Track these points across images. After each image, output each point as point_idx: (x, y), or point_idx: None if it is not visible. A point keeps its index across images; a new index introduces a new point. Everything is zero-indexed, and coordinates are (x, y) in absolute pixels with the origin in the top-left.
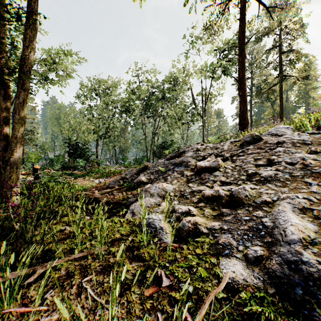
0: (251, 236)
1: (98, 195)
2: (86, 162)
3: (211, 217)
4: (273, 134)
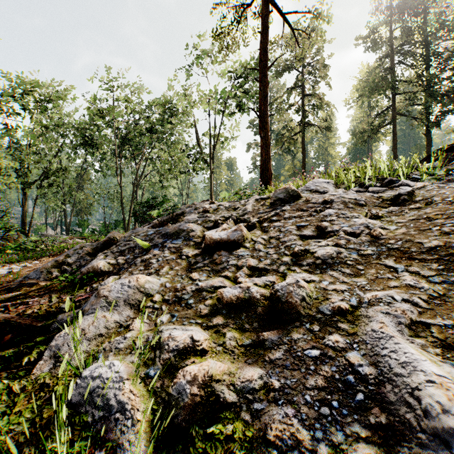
0: (337, 406)
1: None
2: None
3: (241, 352)
4: (312, 190)
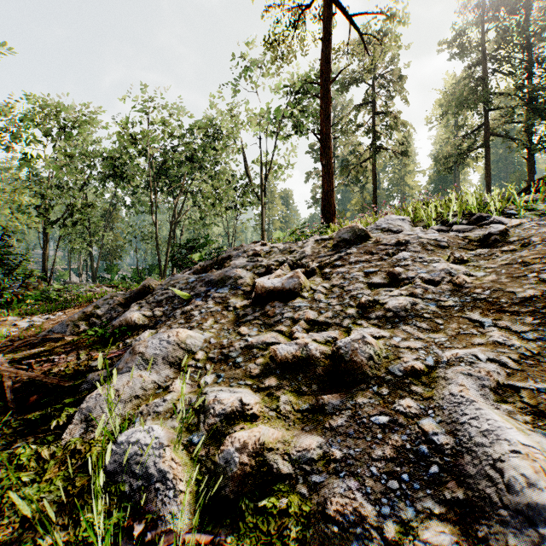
0: (407, 480)
1: None
2: (4, 278)
3: (297, 418)
4: (384, 229)
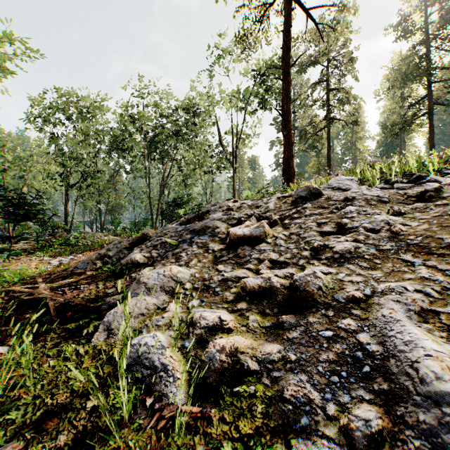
0: (345, 376)
1: (44, 294)
2: (39, 228)
3: (262, 332)
4: (335, 187)
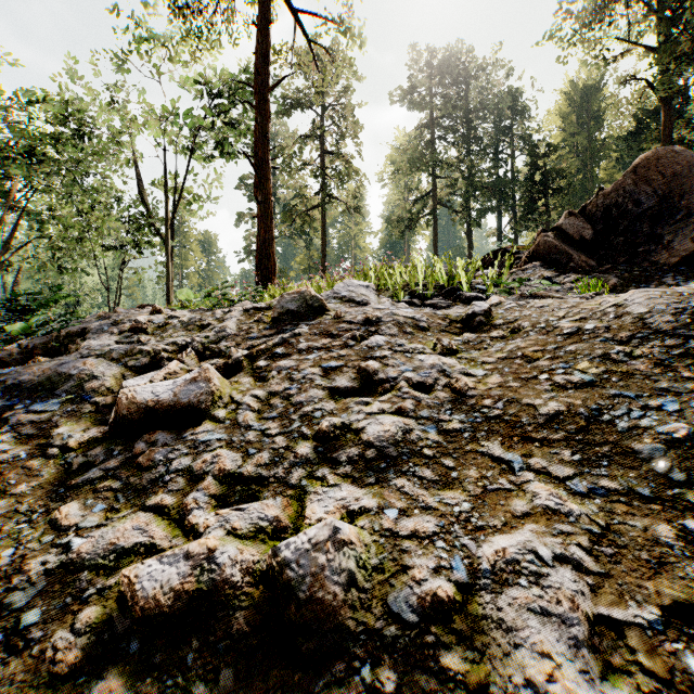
0: None
1: None
2: None
3: None
4: (344, 298)
